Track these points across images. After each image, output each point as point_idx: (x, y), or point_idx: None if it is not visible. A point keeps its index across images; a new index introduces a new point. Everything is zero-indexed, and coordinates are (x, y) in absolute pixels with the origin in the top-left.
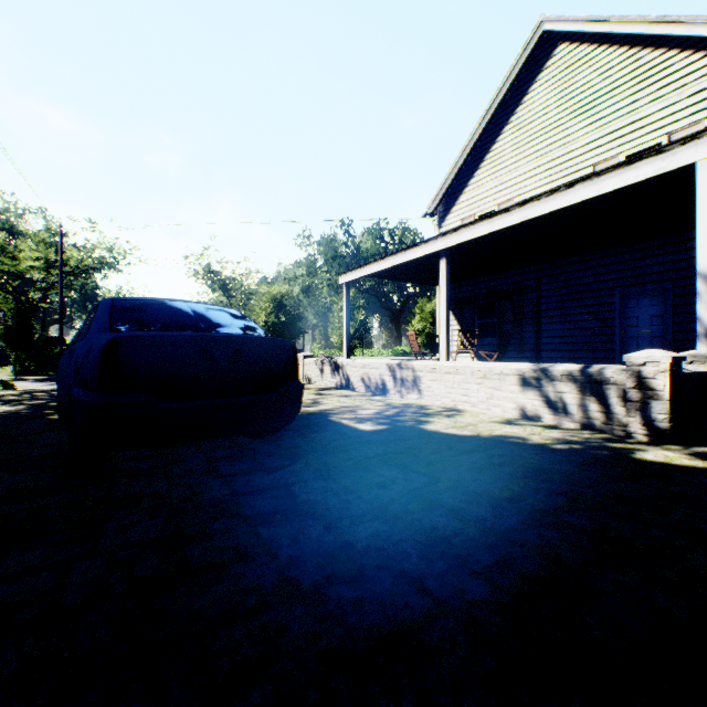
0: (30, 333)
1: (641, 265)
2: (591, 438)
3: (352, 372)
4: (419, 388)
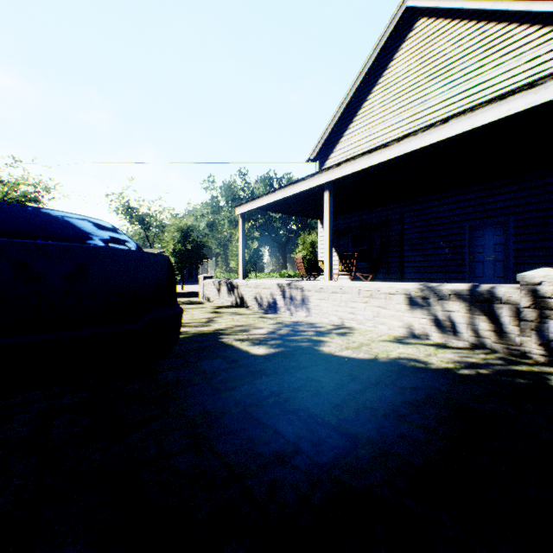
0: None
1: (486, 202)
2: (489, 358)
3: (246, 292)
4: (307, 306)
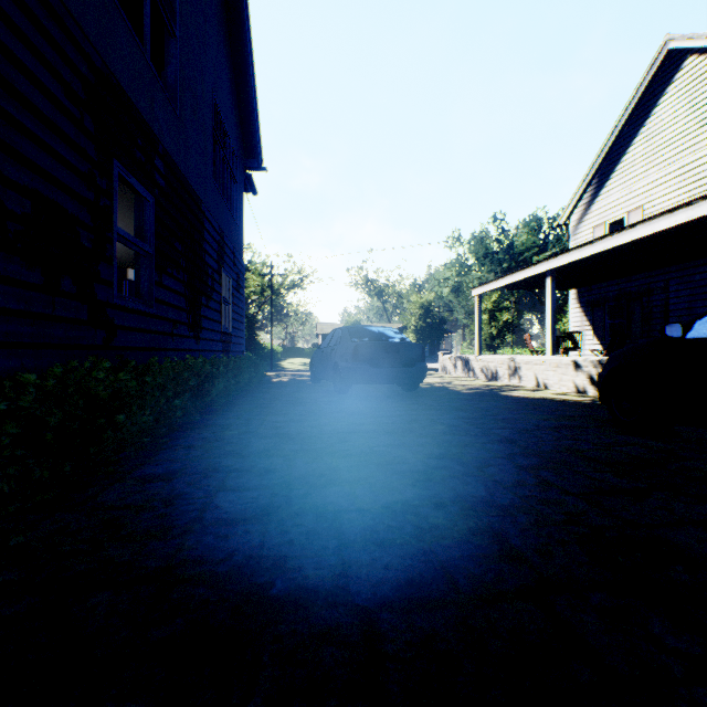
0: (254, 338)
1: None
2: None
3: (475, 365)
4: (518, 375)
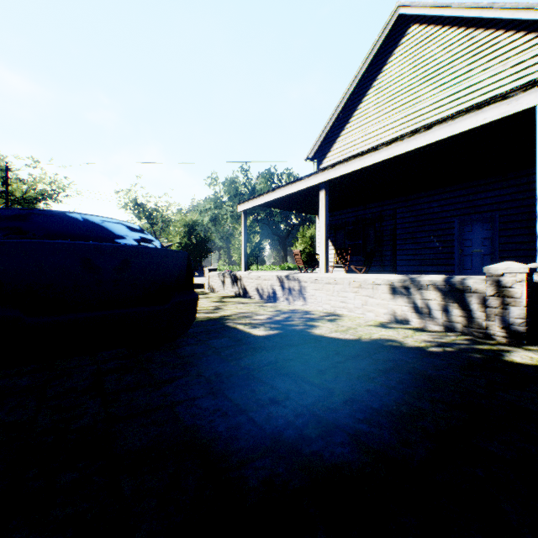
0: None
1: (474, 199)
2: (457, 340)
3: (249, 283)
4: (304, 296)
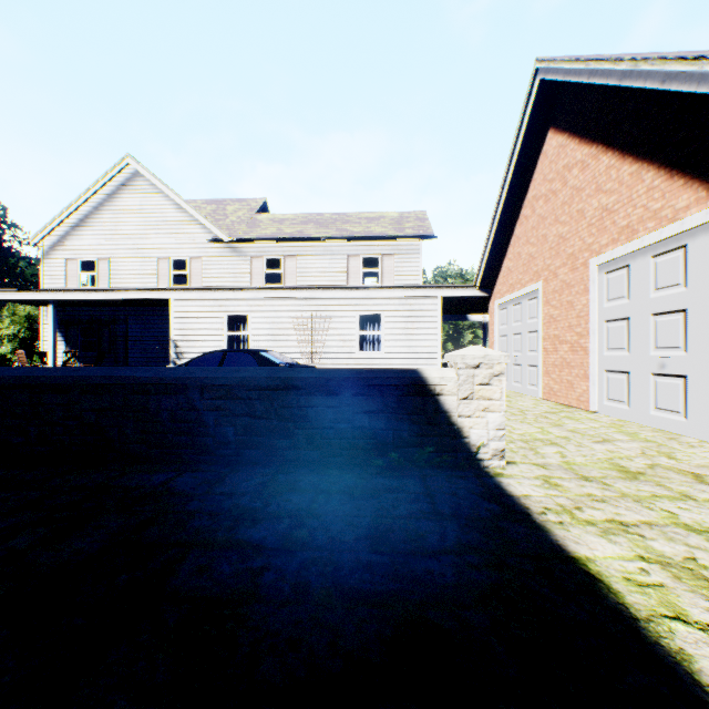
0: None
1: None
2: None
3: None
4: None
